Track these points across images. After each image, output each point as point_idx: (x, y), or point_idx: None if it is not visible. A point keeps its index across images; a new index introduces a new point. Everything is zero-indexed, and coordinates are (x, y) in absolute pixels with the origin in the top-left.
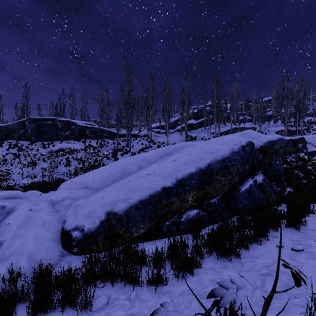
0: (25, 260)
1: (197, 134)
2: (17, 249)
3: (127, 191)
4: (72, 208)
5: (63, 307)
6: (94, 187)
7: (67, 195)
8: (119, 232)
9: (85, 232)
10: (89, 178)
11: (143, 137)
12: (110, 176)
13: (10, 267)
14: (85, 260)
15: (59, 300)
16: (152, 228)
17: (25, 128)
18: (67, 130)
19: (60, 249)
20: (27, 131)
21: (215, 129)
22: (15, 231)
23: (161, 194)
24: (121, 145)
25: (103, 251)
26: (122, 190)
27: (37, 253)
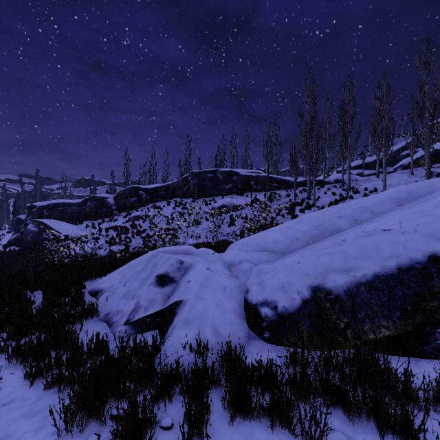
0: (210, 331)
1: None
2: (200, 314)
3: (345, 256)
4: (254, 274)
5: (272, 422)
6: (277, 250)
7: (244, 257)
8: (338, 325)
9: (279, 311)
10: (267, 237)
11: (333, 183)
12: (301, 234)
13: (195, 335)
14: (283, 355)
15: (264, 407)
16: (407, 332)
17: (188, 184)
18: (229, 182)
19: (245, 327)
20: (190, 187)
21: None
22: (196, 291)
23: (428, 267)
24: (299, 198)
25: (309, 349)
26: (335, 254)
27: (221, 325)
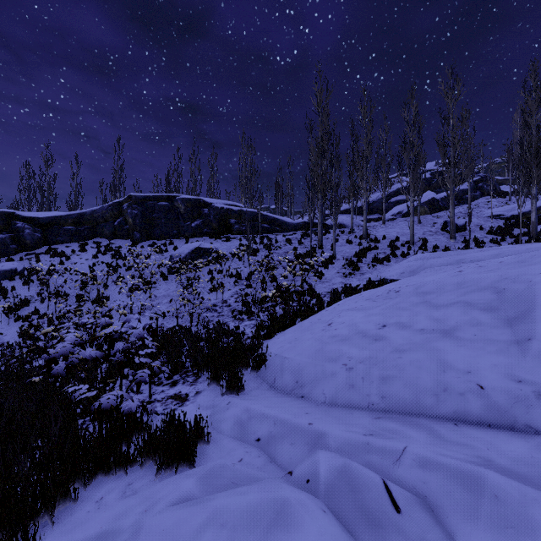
0: None
1: (457, 220)
2: None
3: None
4: None
5: None
6: None
7: None
8: None
9: None
10: (462, 364)
11: (337, 228)
12: None
13: None
14: None
15: None
16: None
17: (122, 216)
18: (195, 217)
19: None
20: (127, 220)
21: (532, 203)
22: None
23: None
24: (306, 246)
25: None
26: None
27: None
